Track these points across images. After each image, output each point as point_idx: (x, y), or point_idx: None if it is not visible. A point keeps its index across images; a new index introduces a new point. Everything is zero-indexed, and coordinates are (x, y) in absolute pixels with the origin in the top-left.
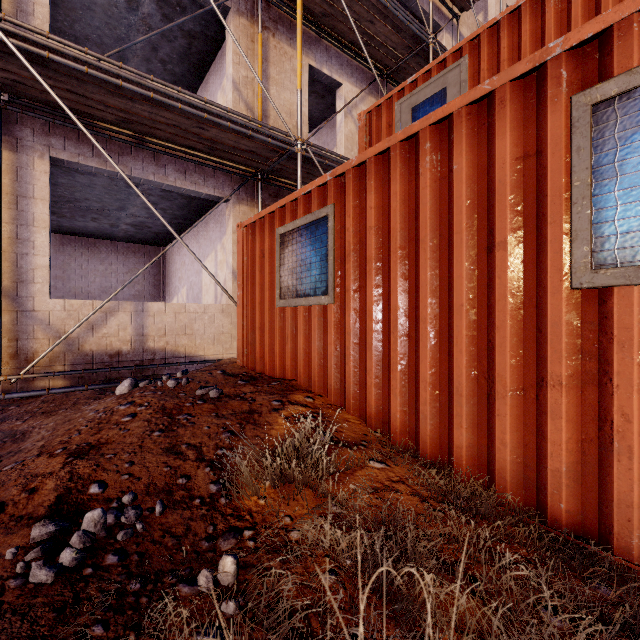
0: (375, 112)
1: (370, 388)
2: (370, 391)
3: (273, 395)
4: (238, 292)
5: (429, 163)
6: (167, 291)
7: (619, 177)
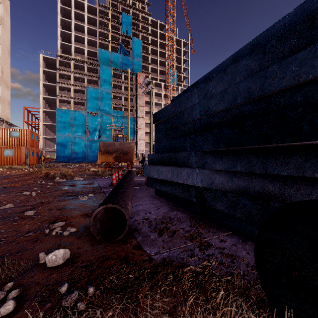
0: None
1: None
2: None
3: None
4: None
5: None
6: None
7: (5, 152)
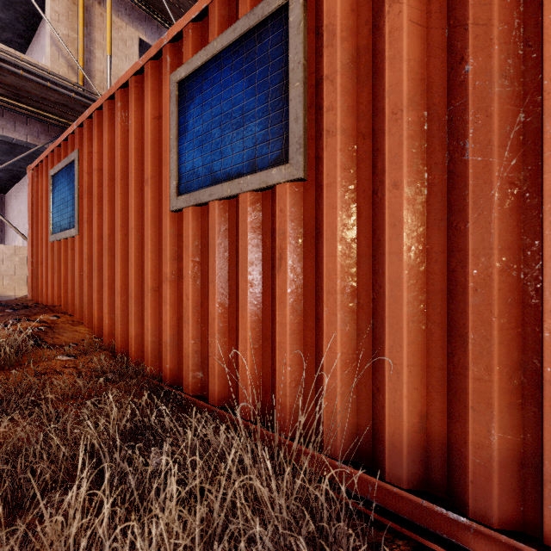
0: None
1: (95, 302)
2: (95, 305)
3: (19, 316)
4: (28, 231)
5: (120, 118)
6: (6, 239)
7: (187, 133)
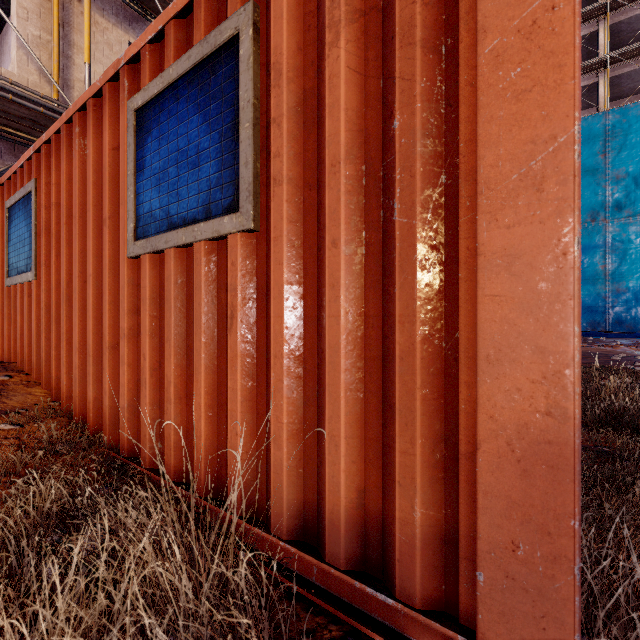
0: None
1: (52, 360)
2: (52, 363)
3: None
4: None
5: (78, 146)
6: None
7: (144, 170)
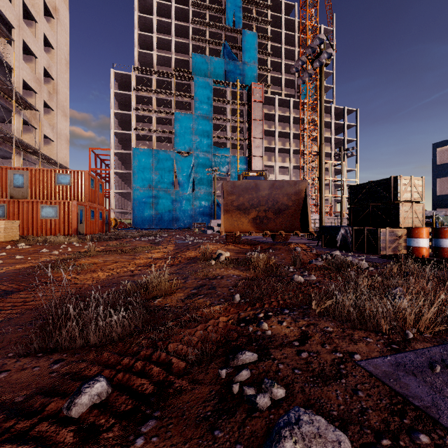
0: (0, 168)
1: None
2: None
3: None
4: None
5: (26, 205)
6: None
7: (43, 211)
